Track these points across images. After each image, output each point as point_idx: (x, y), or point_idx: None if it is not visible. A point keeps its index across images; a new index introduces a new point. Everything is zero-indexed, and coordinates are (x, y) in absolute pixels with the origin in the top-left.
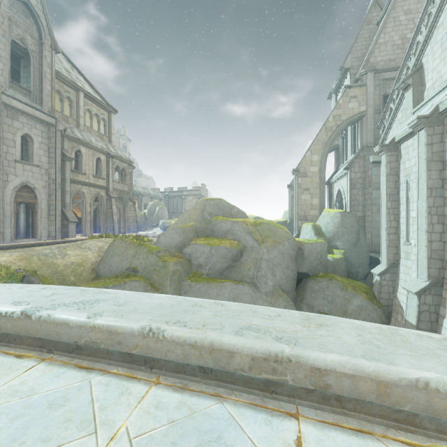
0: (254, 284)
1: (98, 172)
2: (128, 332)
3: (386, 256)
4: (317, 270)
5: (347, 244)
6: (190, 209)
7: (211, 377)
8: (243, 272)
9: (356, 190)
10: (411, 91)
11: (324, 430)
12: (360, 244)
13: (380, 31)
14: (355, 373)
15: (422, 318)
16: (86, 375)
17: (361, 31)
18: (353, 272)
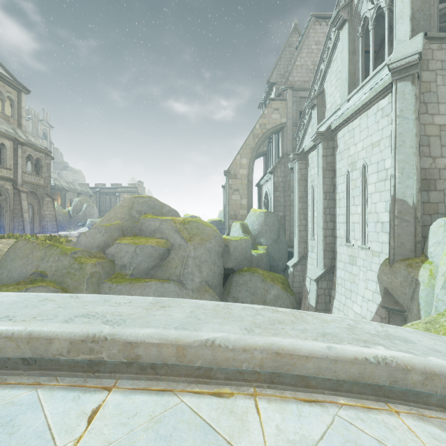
0: (181, 282)
1: (2, 161)
2: None
3: (298, 250)
4: (242, 265)
5: (269, 241)
6: (117, 207)
7: (35, 368)
8: (170, 271)
9: (278, 192)
10: (316, 110)
11: (130, 395)
12: (280, 240)
13: (297, 55)
14: (160, 341)
15: (320, 300)
16: None
17: (284, 52)
18: (274, 265)
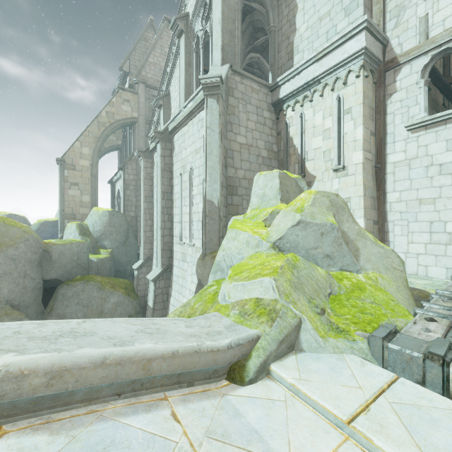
0: None
1: None
2: None
3: (143, 252)
4: (73, 274)
5: (115, 243)
6: None
7: None
8: None
9: (130, 191)
10: (162, 111)
11: None
12: (129, 242)
13: (150, 51)
14: None
15: (158, 300)
16: None
17: (139, 43)
18: (121, 270)
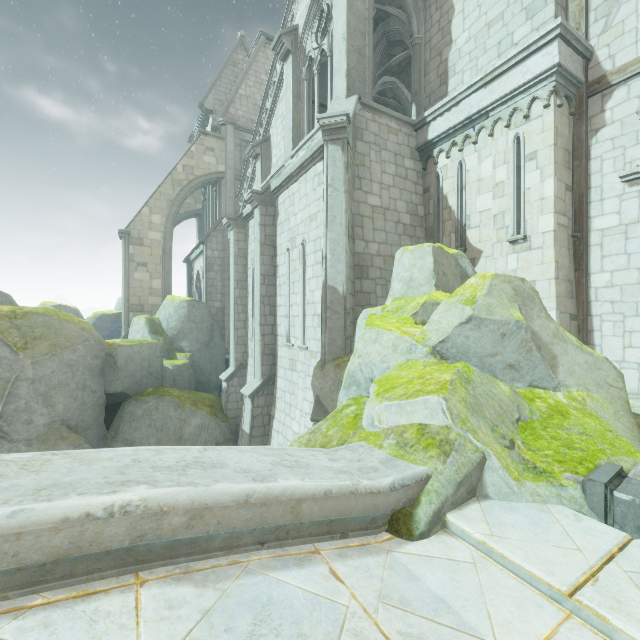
0: None
1: None
2: None
3: (234, 356)
4: (143, 386)
5: (196, 345)
6: None
7: None
8: None
9: (214, 273)
10: (260, 163)
11: None
12: (214, 343)
13: (241, 80)
14: None
15: (256, 423)
16: None
17: (226, 70)
18: (204, 381)
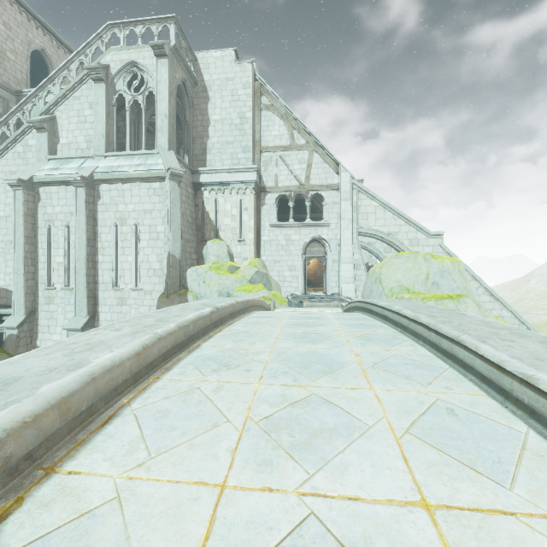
0: None
1: None
2: (235, 303)
3: (25, 305)
4: None
5: None
6: None
7: (239, 314)
8: None
9: None
10: (46, 136)
11: (253, 314)
12: None
13: None
14: (252, 300)
15: None
16: (235, 323)
17: None
18: None
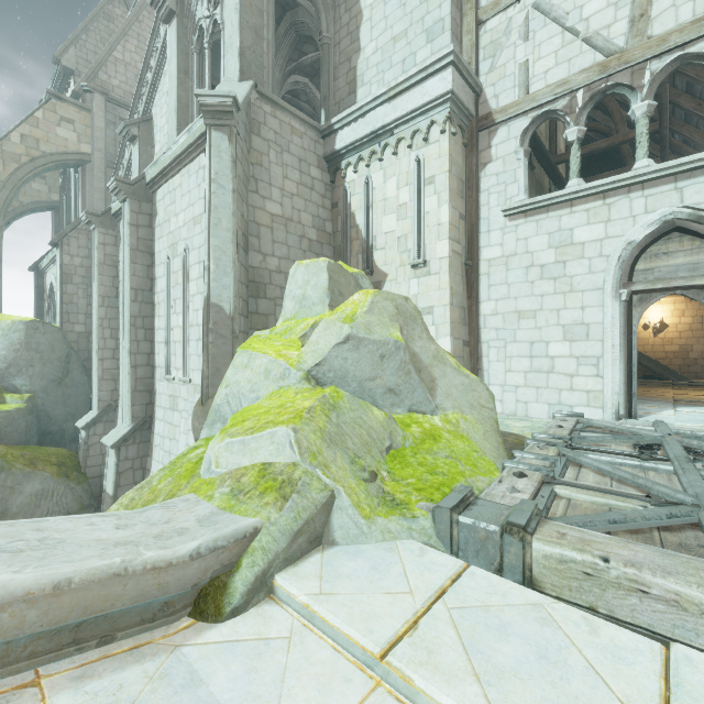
0: None
1: None
2: None
3: (98, 396)
4: None
5: (41, 382)
6: None
7: None
8: None
9: (74, 286)
10: (138, 147)
11: None
12: (70, 379)
13: (116, 39)
14: None
15: (124, 481)
16: None
17: (96, 22)
18: (54, 431)
